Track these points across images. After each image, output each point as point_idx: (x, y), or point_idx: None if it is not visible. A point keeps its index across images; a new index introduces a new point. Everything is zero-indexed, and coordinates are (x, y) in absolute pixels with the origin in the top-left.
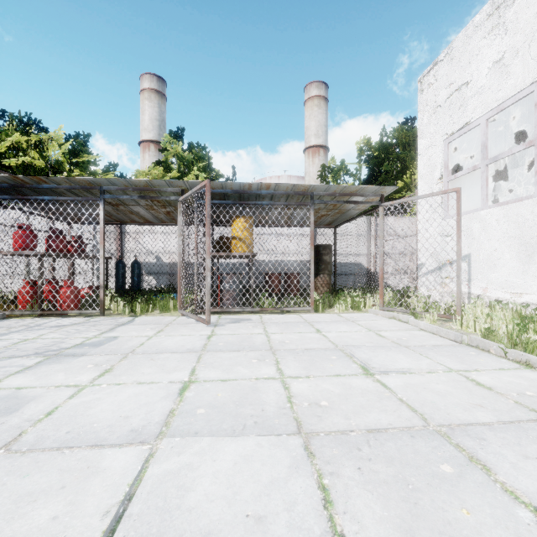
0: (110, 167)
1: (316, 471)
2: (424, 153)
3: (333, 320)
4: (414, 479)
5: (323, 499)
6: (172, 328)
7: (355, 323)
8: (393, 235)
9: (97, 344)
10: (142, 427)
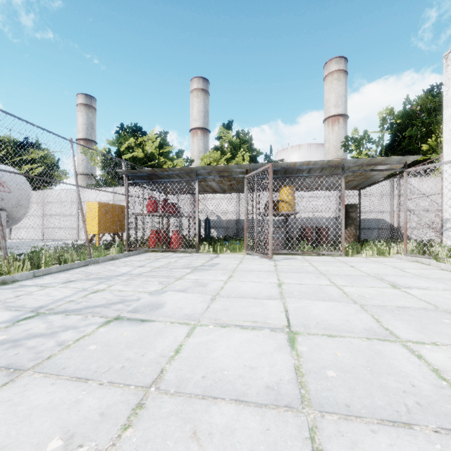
0: (179, 153)
1: (370, 314)
2: (450, 121)
3: (362, 261)
4: (426, 321)
5: (375, 321)
6: (247, 260)
7: (381, 263)
8: (417, 194)
9: (211, 265)
10: (270, 295)
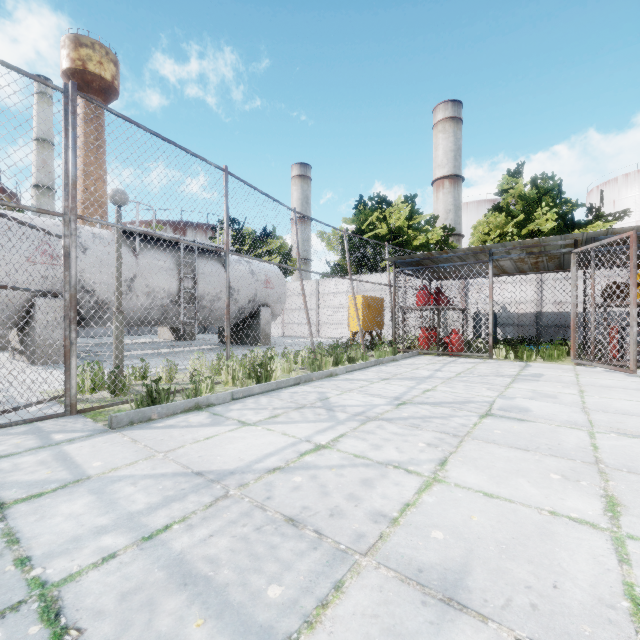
0: (430, 221)
1: None
2: None
3: None
4: None
5: None
6: (586, 373)
7: None
8: None
9: (534, 376)
10: None
